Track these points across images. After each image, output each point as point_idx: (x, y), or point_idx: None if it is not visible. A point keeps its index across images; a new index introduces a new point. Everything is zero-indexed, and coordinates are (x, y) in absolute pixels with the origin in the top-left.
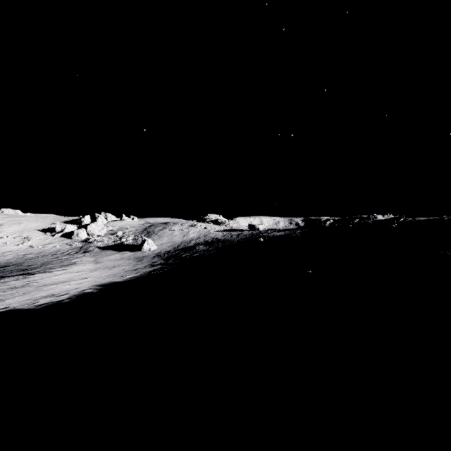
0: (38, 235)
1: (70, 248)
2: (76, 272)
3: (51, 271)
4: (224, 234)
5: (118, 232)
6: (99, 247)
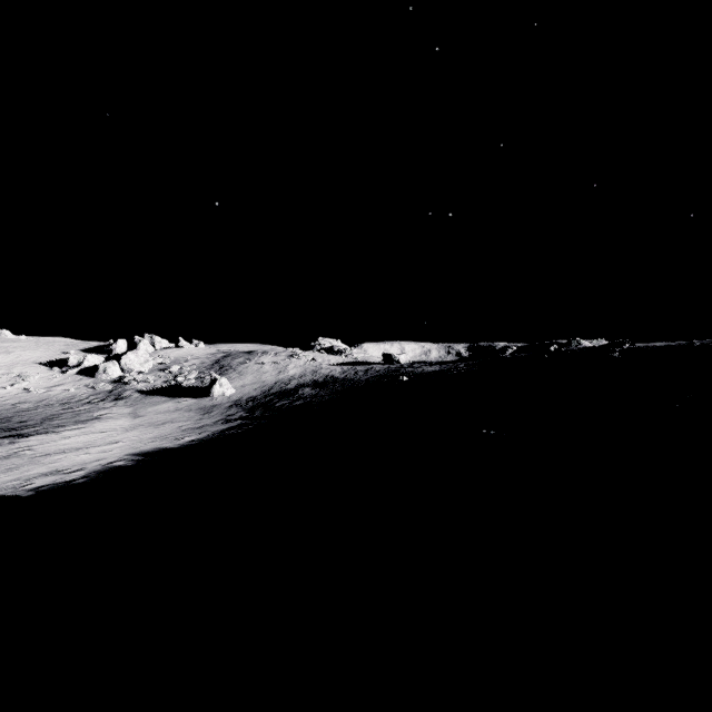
0: (39, 372)
1: (93, 392)
2: (100, 432)
3: (58, 431)
4: (344, 369)
5: (172, 367)
6: (140, 391)
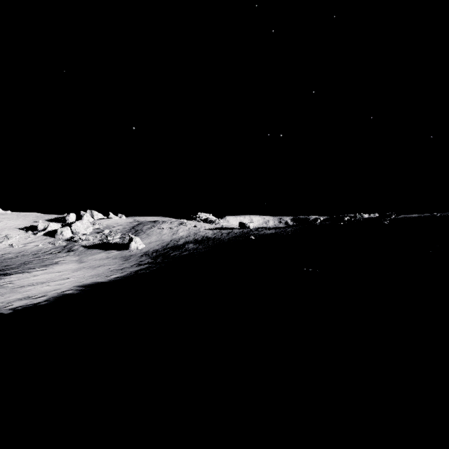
0: (19, 234)
1: (53, 247)
2: (57, 272)
3: (30, 271)
4: (214, 232)
5: (105, 231)
6: (83, 246)
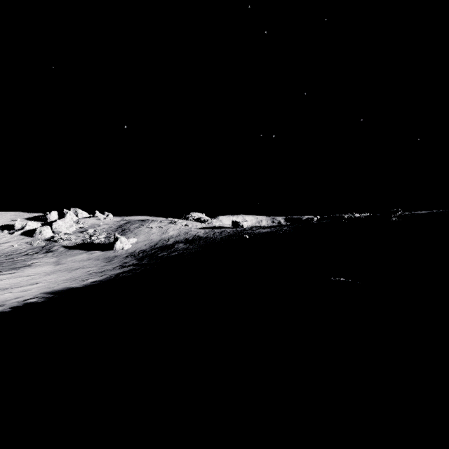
0: None
1: (30, 247)
2: (26, 276)
3: None
4: (206, 231)
5: (89, 230)
6: (64, 246)
